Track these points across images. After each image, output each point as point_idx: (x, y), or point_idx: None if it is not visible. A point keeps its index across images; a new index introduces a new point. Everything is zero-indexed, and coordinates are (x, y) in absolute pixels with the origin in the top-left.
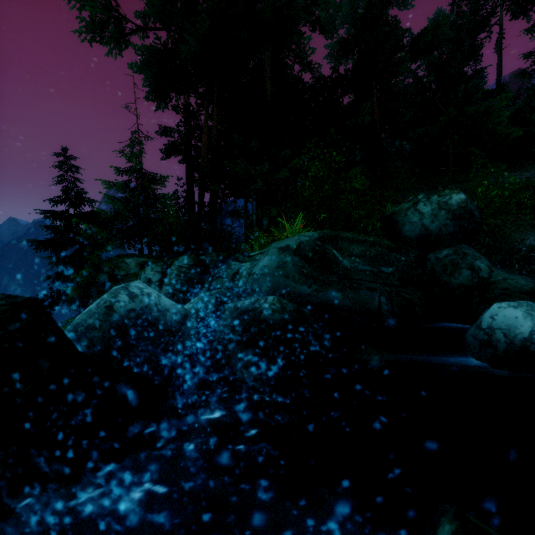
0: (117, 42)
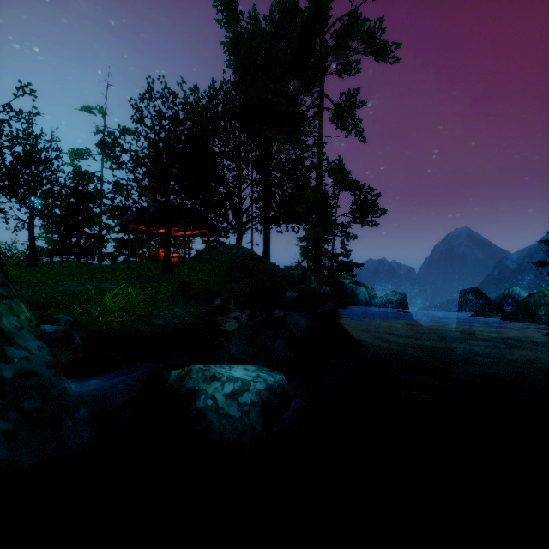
0: None
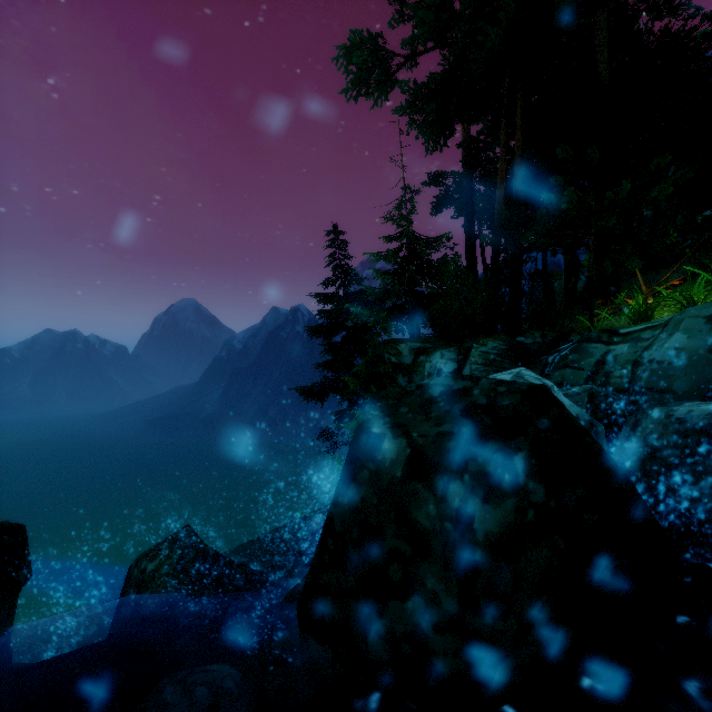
0: (382, 86)
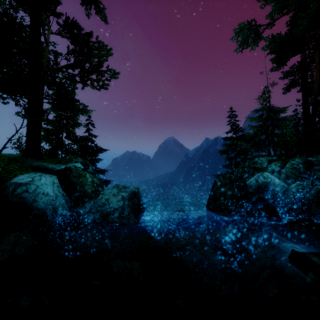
0: (255, 41)
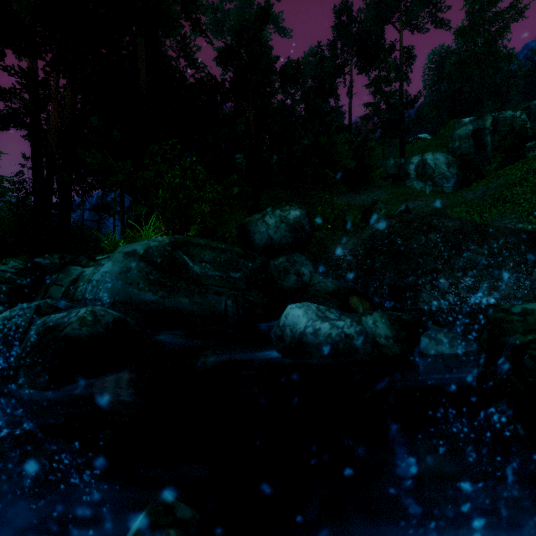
0: None
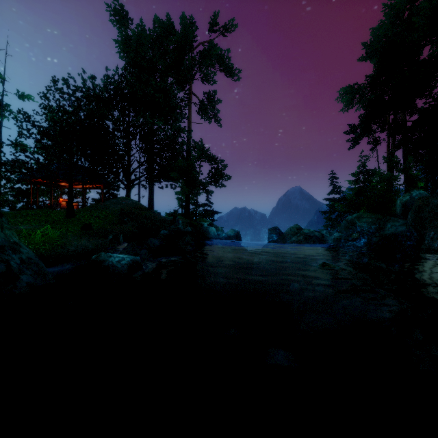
0: (360, 102)
